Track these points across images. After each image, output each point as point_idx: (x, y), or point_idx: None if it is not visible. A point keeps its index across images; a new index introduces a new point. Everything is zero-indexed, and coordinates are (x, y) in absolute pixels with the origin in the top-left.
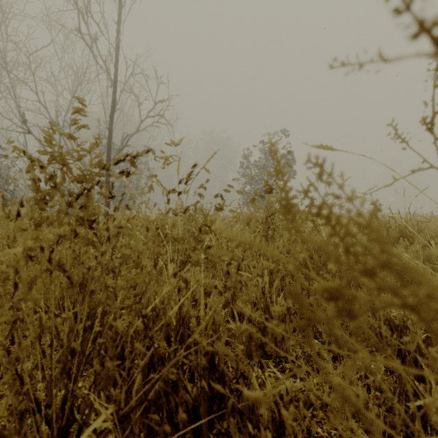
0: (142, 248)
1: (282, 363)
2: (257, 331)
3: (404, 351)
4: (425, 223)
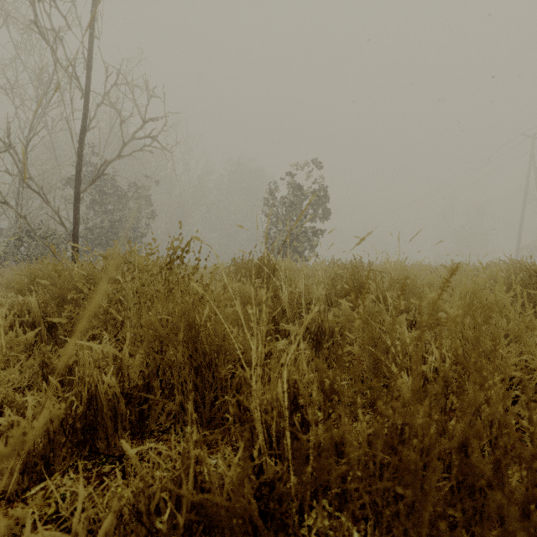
0: (36, 308)
1: (105, 464)
2: (75, 422)
3: (183, 450)
4: (413, 273)
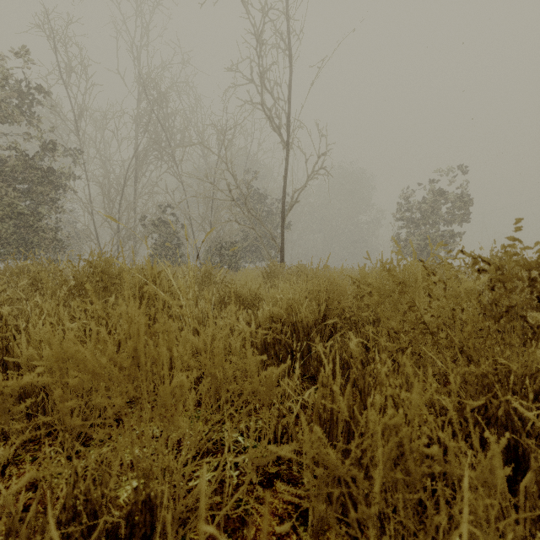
0: None
1: None
2: None
3: None
4: None
